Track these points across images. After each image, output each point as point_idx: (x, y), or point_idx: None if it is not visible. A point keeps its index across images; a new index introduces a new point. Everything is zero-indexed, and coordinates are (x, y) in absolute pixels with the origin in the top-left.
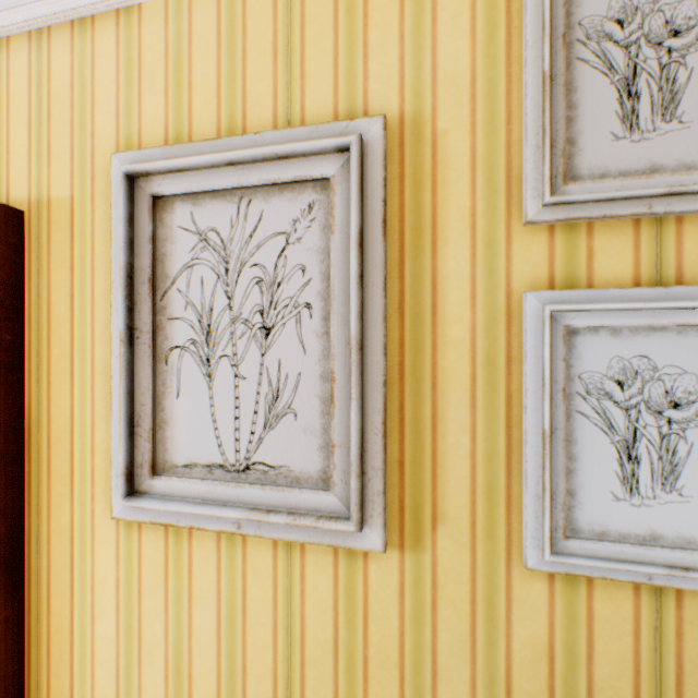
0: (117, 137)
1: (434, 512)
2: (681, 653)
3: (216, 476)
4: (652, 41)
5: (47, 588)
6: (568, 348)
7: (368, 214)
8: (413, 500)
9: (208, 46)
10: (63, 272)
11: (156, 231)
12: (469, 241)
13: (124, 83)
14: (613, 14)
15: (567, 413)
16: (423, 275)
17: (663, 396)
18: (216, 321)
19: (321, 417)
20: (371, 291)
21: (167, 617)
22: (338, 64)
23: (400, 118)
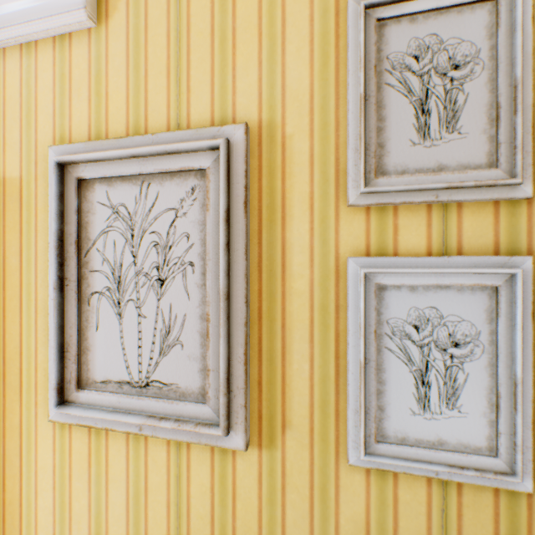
0: (54, 133)
1: (284, 420)
2: (461, 529)
3: (125, 390)
4: (440, 72)
5: (3, 471)
6: (379, 300)
7: (233, 196)
8: (269, 410)
9: (120, 66)
10: (15, 233)
11: (81, 205)
12: (309, 217)
13: (59, 92)
14: (411, 51)
15: (379, 349)
16: (276, 242)
17: (447, 337)
18: (125, 273)
19: (201, 347)
20: (236, 255)
21: (90, 495)
22: (214, 82)
23: (259, 124)
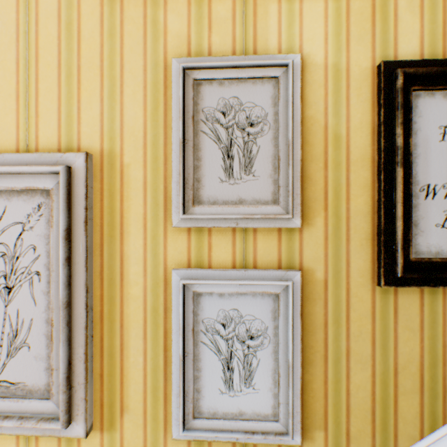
0: None
1: (122, 405)
2: None
3: None
4: (240, 127)
5: None
6: (197, 303)
7: (75, 216)
8: (110, 398)
9: None
10: None
11: None
12: (143, 234)
13: None
14: (220, 108)
15: (196, 343)
16: (116, 254)
17: (246, 332)
18: None
19: (47, 348)
20: (77, 267)
21: None
22: (61, 111)
23: (101, 152)
